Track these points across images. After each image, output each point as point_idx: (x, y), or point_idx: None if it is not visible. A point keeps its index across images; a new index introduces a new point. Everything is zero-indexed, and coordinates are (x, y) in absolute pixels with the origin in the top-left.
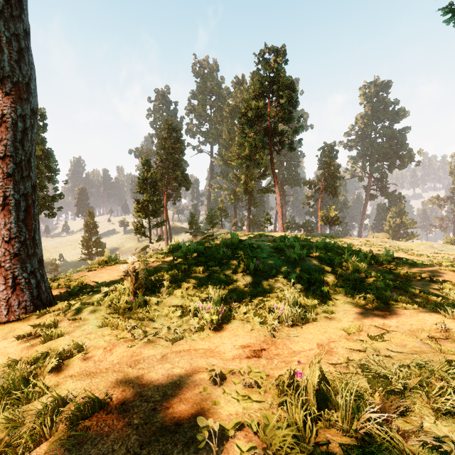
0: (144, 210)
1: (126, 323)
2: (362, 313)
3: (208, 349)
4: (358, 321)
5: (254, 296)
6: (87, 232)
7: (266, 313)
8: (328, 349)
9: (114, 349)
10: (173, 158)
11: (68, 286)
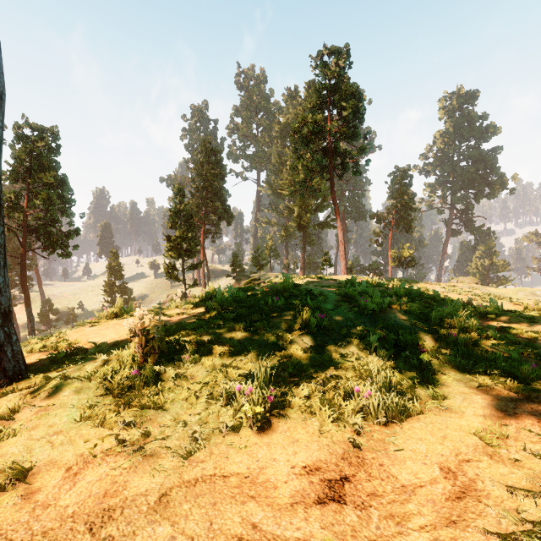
0: (177, 249)
1: (117, 415)
2: (493, 400)
3: (247, 475)
4: (493, 416)
5: (319, 367)
6: (110, 276)
7: (340, 398)
8: (467, 482)
9: (81, 473)
10: (211, 187)
11: (55, 349)
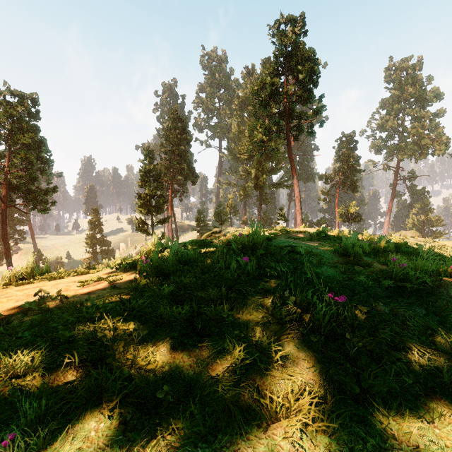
0: (146, 205)
1: None
2: None
3: None
4: None
5: None
6: (91, 230)
7: None
8: None
9: None
10: (178, 150)
11: None
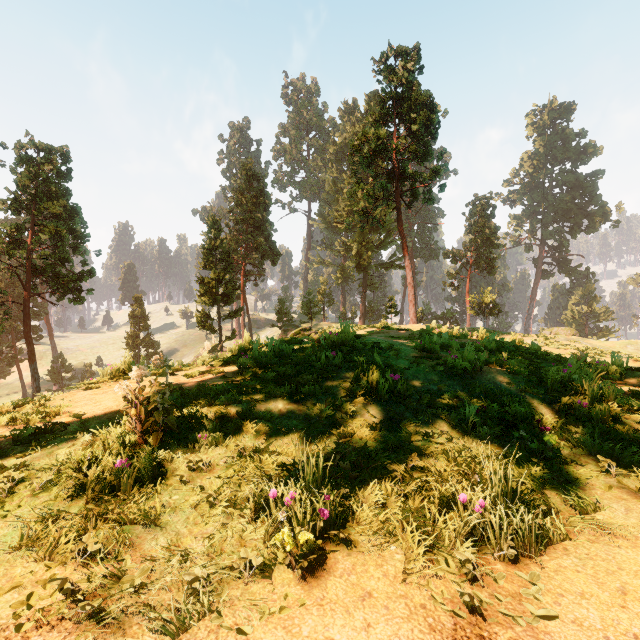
0: (211, 294)
1: (77, 539)
2: None
3: None
4: None
5: (394, 451)
6: (133, 326)
7: (434, 510)
8: None
9: None
10: (253, 219)
11: (26, 422)
